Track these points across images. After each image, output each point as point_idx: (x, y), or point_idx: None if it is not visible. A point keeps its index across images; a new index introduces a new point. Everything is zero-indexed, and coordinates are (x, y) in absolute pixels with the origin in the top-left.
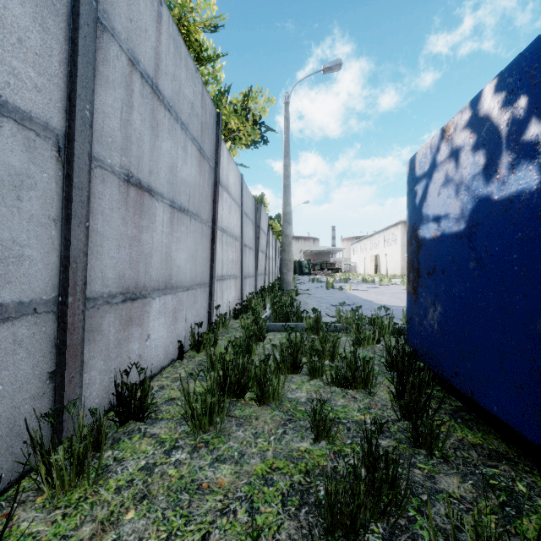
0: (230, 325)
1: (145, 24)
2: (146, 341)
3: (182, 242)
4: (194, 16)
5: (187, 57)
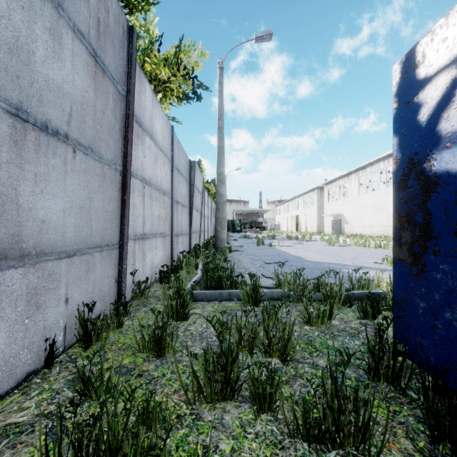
0: (152, 292)
1: None
2: None
3: (51, 182)
4: None
5: None
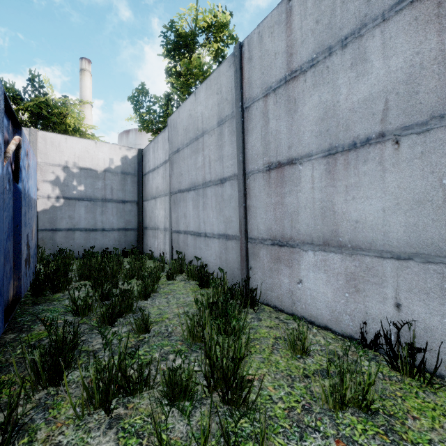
0: None
1: (275, 51)
2: (298, 284)
3: (364, 187)
4: None
5: None
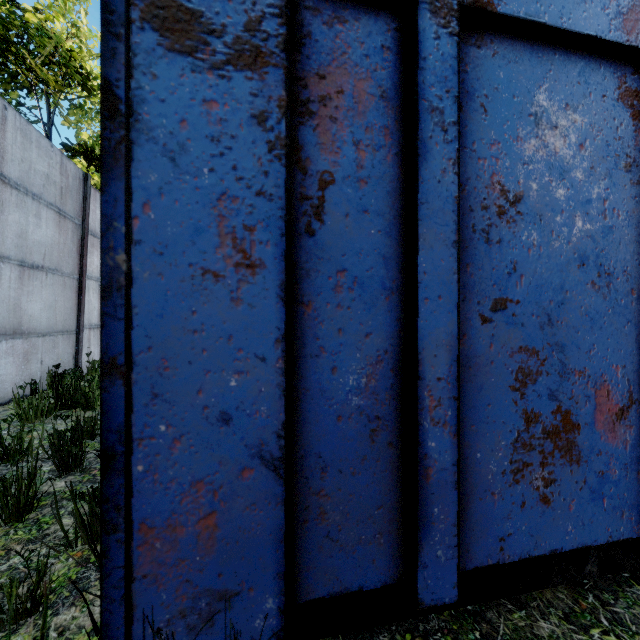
0: None
1: None
2: None
3: (35, 294)
4: (78, 43)
5: (39, 139)
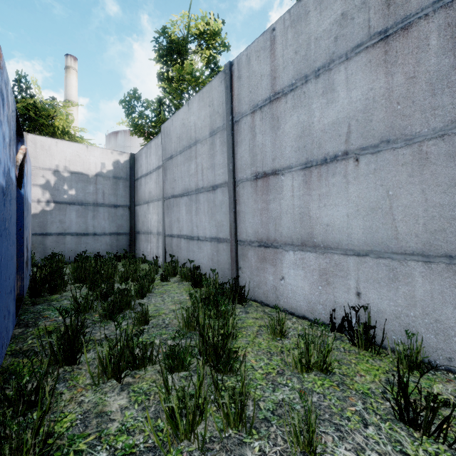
0: None
1: (261, 73)
2: (281, 280)
3: (333, 196)
4: None
5: None
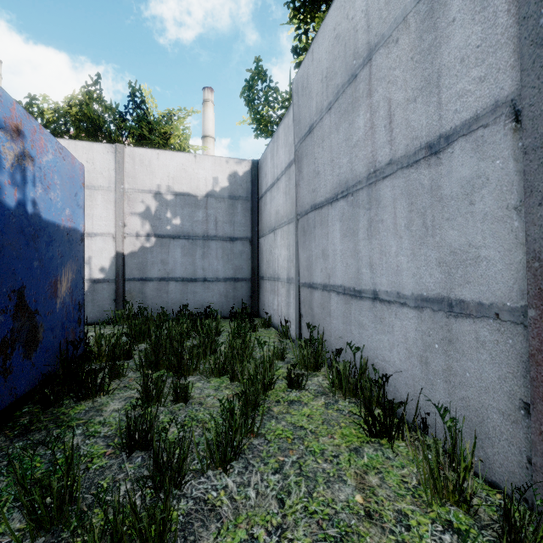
0: None
1: None
2: None
3: None
4: None
5: None
